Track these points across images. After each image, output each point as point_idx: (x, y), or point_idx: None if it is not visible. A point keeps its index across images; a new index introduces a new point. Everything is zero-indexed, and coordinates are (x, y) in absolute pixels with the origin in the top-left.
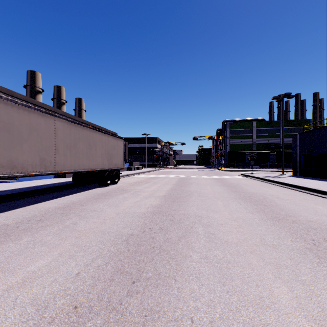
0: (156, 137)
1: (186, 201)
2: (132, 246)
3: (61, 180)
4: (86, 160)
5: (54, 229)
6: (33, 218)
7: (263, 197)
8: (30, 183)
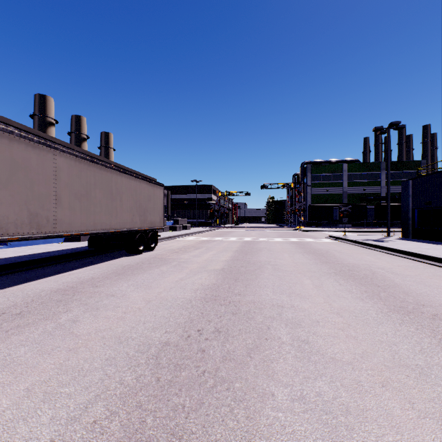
0: (210, 185)
1: (256, 279)
2: (165, 369)
3: (73, 245)
4: (106, 216)
5: (37, 331)
6: (10, 311)
7: (371, 272)
8: (26, 250)
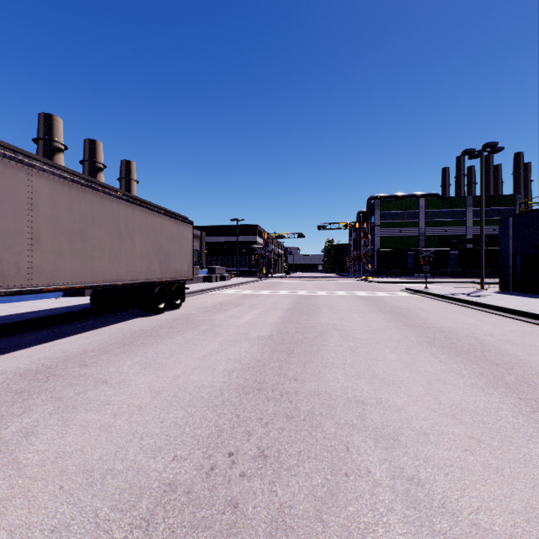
0: (255, 225)
1: (318, 352)
2: None
3: (73, 302)
4: (110, 262)
5: None
6: None
7: (477, 342)
8: (6, 309)
